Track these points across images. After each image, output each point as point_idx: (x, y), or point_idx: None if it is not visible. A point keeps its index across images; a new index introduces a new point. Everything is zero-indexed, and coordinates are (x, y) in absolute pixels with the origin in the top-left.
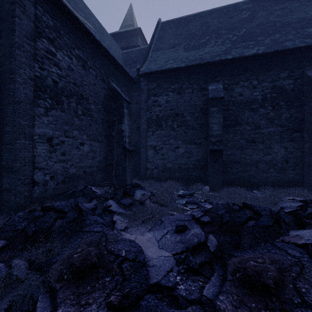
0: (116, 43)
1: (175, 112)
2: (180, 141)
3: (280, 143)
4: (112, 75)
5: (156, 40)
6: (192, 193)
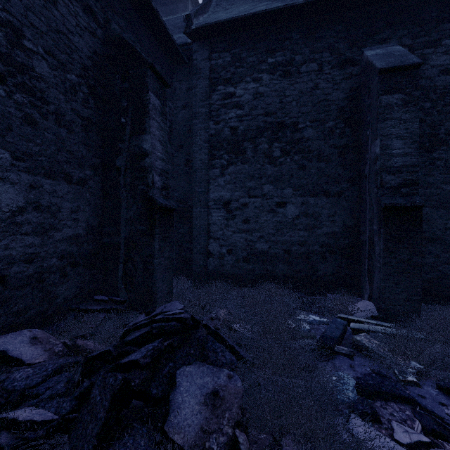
0: None
1: (276, 121)
2: (289, 189)
3: None
4: (119, 13)
5: None
6: (343, 329)
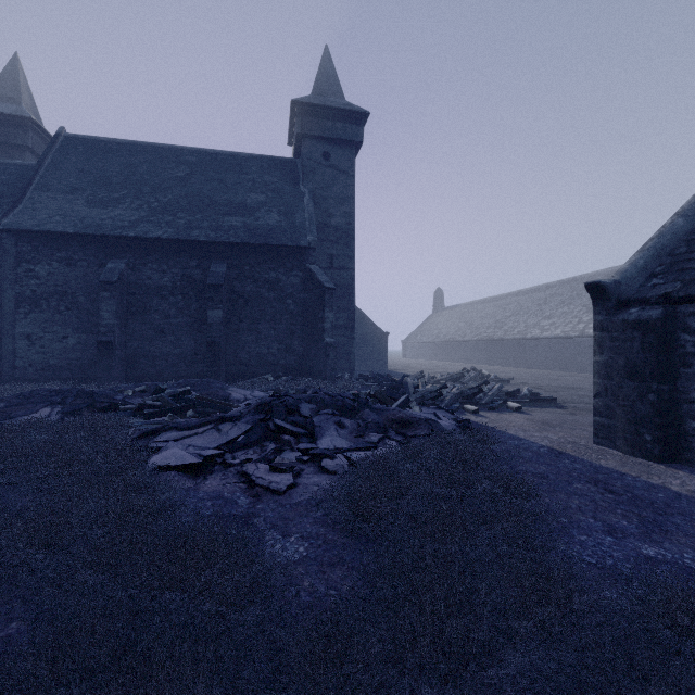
0: None
1: (62, 290)
2: (71, 329)
3: (190, 335)
4: None
5: (46, 169)
6: None
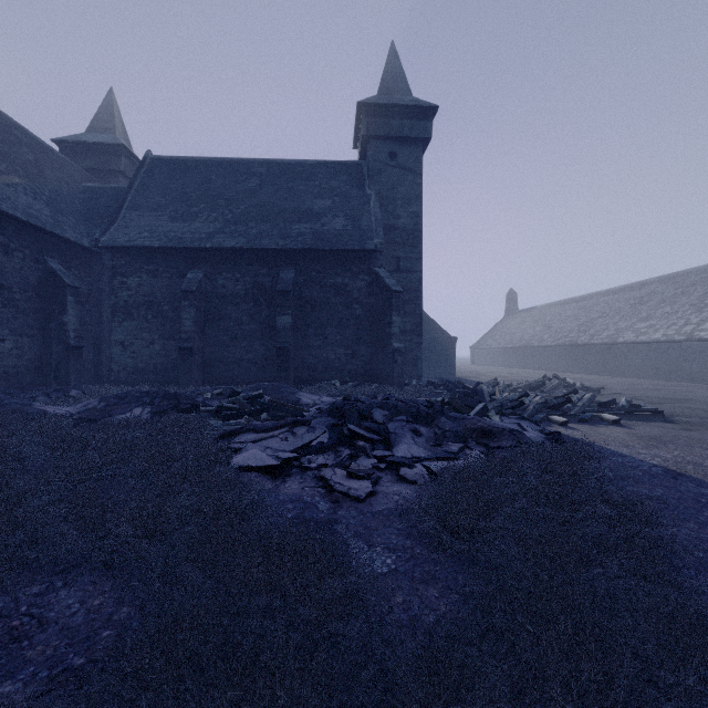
0: (75, 166)
1: (150, 300)
2: (157, 336)
3: (261, 340)
4: (52, 250)
5: (136, 190)
6: None
